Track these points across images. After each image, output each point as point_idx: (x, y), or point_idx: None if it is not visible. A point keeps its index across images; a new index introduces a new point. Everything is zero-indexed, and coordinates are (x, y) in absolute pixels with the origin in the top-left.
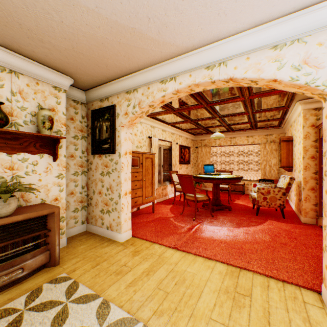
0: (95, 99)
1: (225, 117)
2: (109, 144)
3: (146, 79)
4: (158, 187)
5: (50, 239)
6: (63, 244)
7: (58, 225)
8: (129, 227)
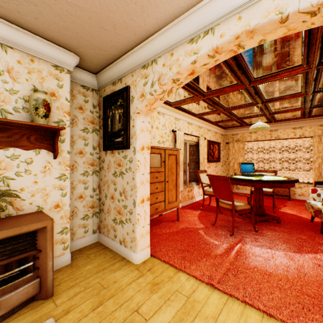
0: (107, 82)
1: (270, 101)
2: (122, 137)
3: (169, 42)
4: (183, 189)
5: (40, 263)
6: (65, 261)
7: (51, 244)
8: (147, 244)
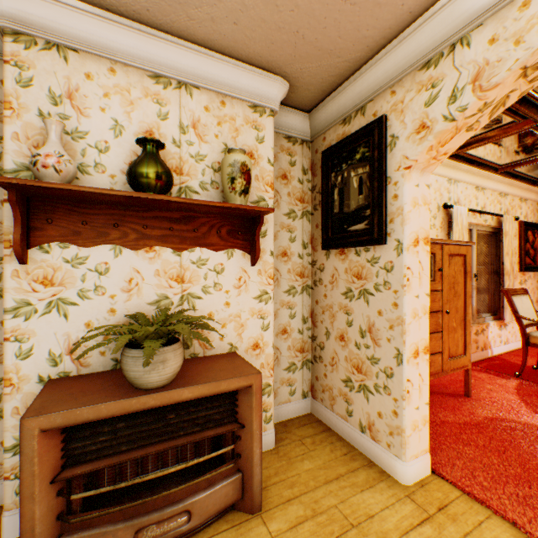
0: (331, 122)
1: None
2: (366, 221)
3: None
4: None
5: (242, 447)
6: (267, 443)
7: (258, 417)
8: (423, 445)
